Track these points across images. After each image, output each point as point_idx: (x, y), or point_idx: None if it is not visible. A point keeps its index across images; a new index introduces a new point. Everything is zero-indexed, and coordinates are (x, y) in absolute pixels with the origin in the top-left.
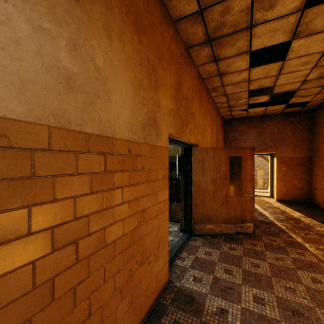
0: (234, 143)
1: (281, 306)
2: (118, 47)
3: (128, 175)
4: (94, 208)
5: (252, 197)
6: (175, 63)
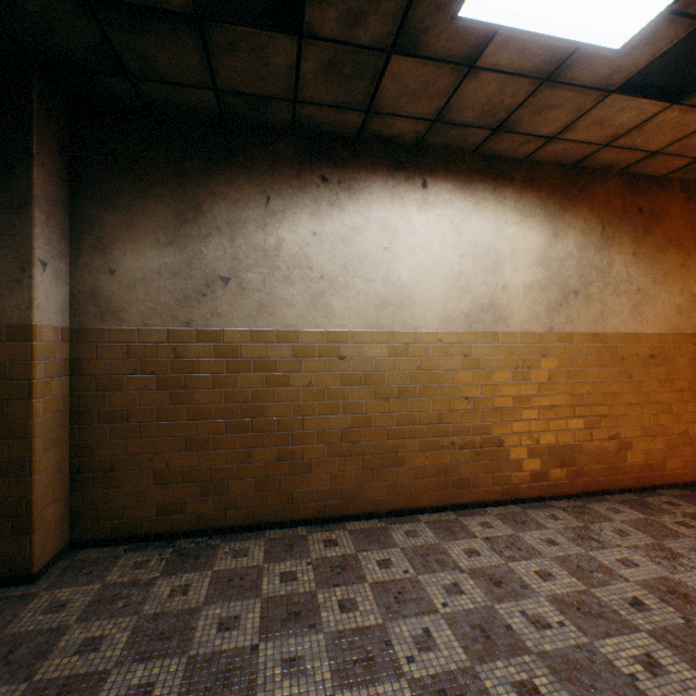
0: None
1: None
2: None
3: None
4: (690, 376)
5: None
6: None
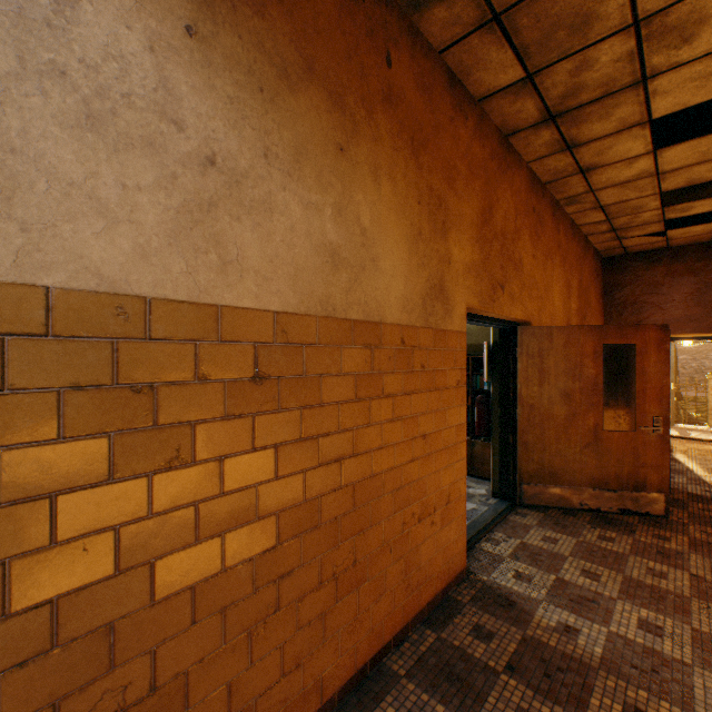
0: (631, 312)
1: (700, 645)
2: (387, 190)
3: (401, 379)
4: (359, 420)
5: (663, 436)
6: (480, 175)
